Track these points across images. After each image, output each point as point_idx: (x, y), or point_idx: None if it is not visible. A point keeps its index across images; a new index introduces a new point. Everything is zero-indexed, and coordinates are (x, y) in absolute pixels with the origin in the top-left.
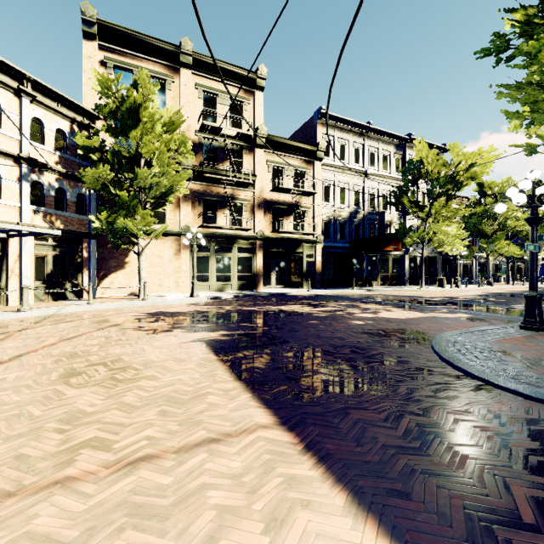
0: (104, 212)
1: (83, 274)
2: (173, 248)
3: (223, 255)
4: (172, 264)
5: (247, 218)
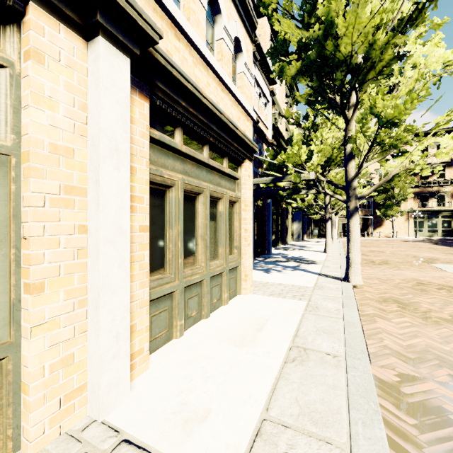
0: (382, 209)
1: (369, 229)
2: (404, 218)
3: (432, 220)
4: (404, 225)
5: (447, 202)
